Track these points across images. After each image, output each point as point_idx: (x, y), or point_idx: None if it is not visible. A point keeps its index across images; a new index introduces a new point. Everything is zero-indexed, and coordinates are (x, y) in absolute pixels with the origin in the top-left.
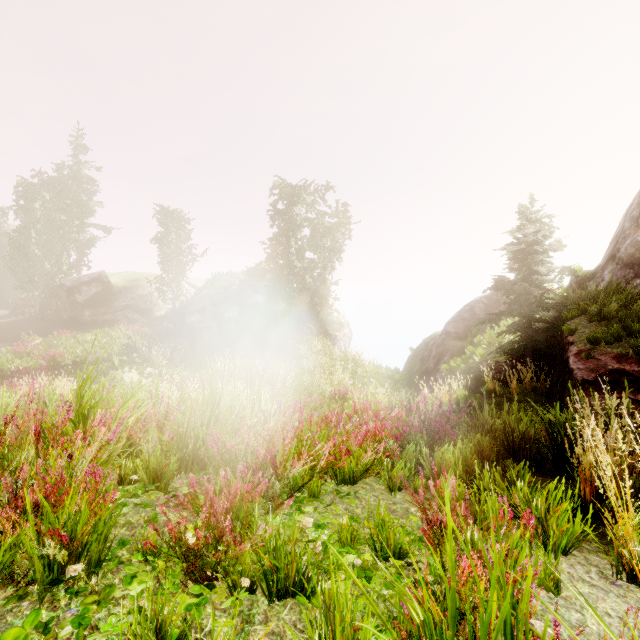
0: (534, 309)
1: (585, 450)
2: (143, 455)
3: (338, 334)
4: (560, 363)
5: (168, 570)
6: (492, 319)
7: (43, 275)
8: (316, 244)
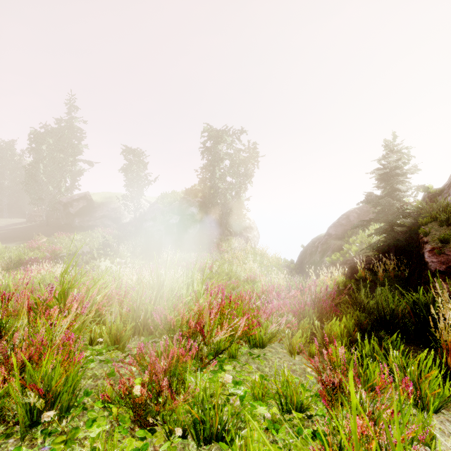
0: (396, 217)
1: (445, 326)
2: (107, 323)
3: (249, 235)
4: (416, 257)
5: (120, 416)
6: (364, 224)
7: (48, 195)
8: (234, 171)
